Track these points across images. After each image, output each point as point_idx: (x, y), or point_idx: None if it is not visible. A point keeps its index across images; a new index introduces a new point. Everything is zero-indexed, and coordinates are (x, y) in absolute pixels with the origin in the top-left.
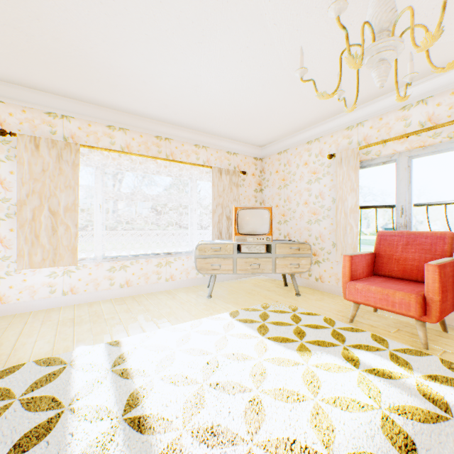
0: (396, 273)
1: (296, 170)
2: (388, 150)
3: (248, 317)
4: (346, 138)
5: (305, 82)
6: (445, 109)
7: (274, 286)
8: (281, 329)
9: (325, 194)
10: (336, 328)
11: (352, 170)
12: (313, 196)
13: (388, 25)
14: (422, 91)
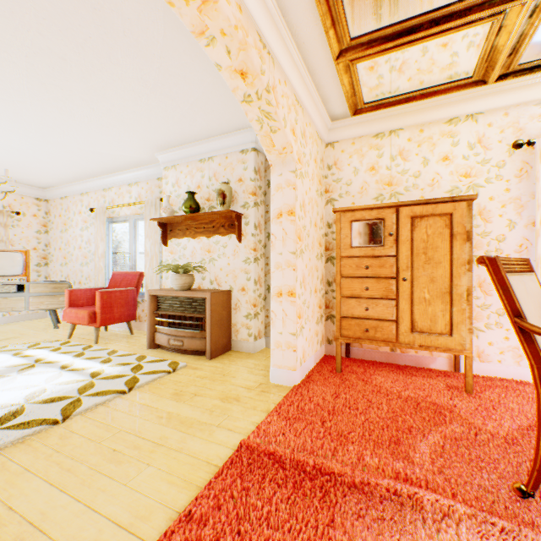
0: None
1: (74, 217)
2: (123, 213)
3: None
4: (104, 198)
5: None
6: (145, 192)
7: (45, 324)
8: None
9: (92, 241)
10: (47, 343)
11: (103, 224)
12: (85, 242)
13: None
14: (135, 177)
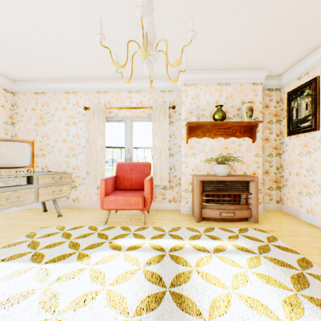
0: (128, 187)
1: (56, 112)
2: (122, 114)
3: (14, 253)
4: (97, 99)
5: (104, 47)
6: (147, 100)
7: (33, 214)
8: (57, 249)
9: (81, 135)
10: (99, 231)
11: (101, 122)
12: (72, 136)
13: (152, 43)
14: (138, 86)
